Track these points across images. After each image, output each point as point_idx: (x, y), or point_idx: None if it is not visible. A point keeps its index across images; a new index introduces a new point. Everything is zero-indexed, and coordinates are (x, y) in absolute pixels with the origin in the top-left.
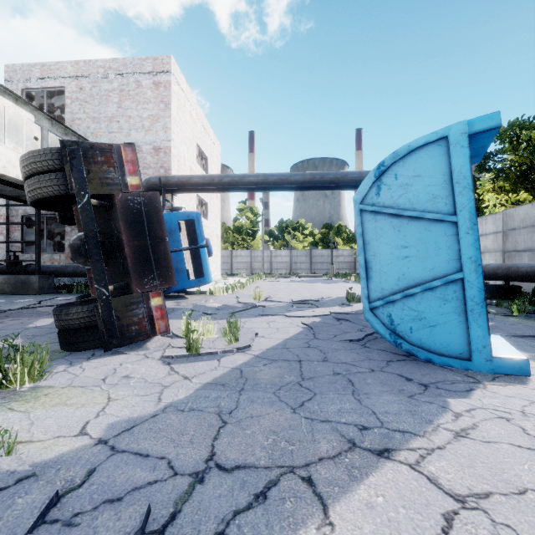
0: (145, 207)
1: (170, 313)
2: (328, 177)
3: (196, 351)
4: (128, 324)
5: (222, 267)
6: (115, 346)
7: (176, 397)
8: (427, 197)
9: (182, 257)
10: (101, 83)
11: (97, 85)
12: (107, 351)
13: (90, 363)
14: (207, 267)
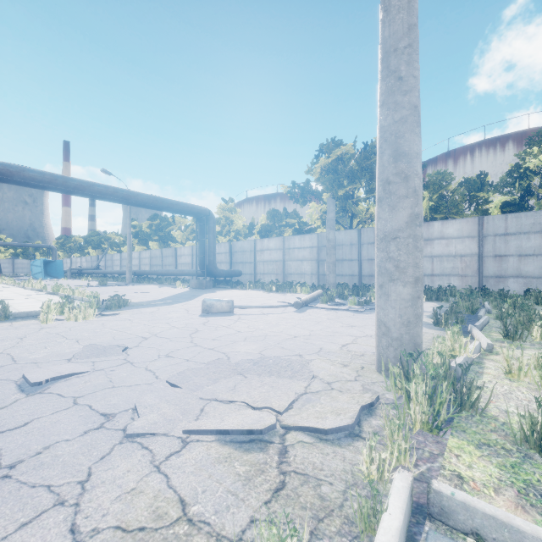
0: None
1: None
2: (28, 245)
3: None
4: None
5: None
6: None
7: None
8: (39, 264)
9: None
10: None
11: None
12: None
13: None
14: None
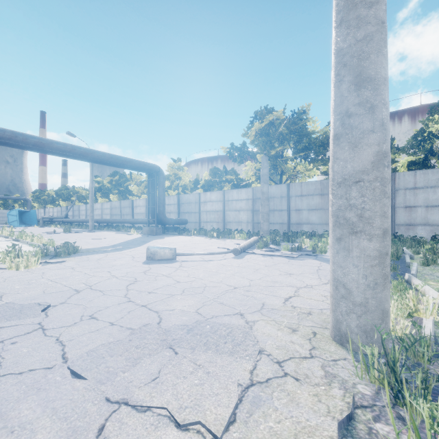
0: None
1: None
2: (5, 198)
3: None
4: None
5: None
6: None
7: None
8: (15, 214)
9: None
10: None
11: None
12: None
13: None
14: None
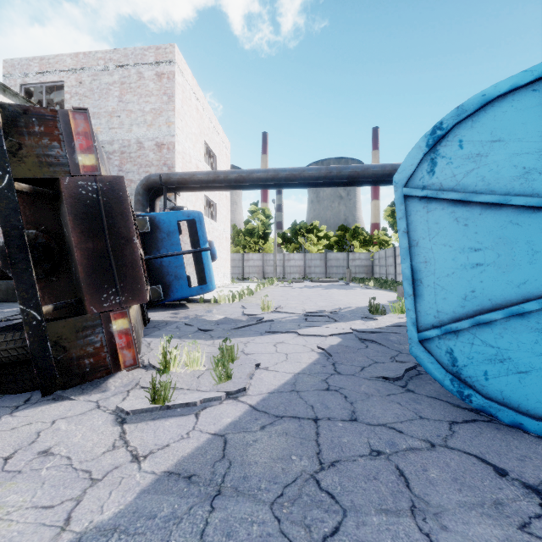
0: (104, 196)
1: (161, 328)
2: (347, 171)
3: (164, 403)
4: (79, 357)
5: (233, 271)
6: (60, 387)
7: (98, 515)
8: (514, 173)
9: (182, 262)
10: (101, 76)
11: (97, 78)
12: (47, 395)
13: (12, 418)
14: (210, 273)
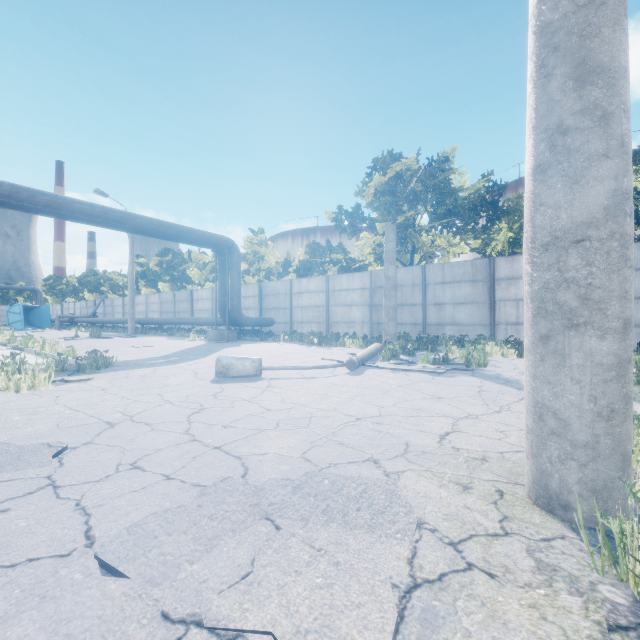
0: None
1: None
2: (4, 287)
3: None
4: None
5: None
6: None
7: None
8: (18, 311)
9: None
10: None
11: None
12: None
13: None
14: None
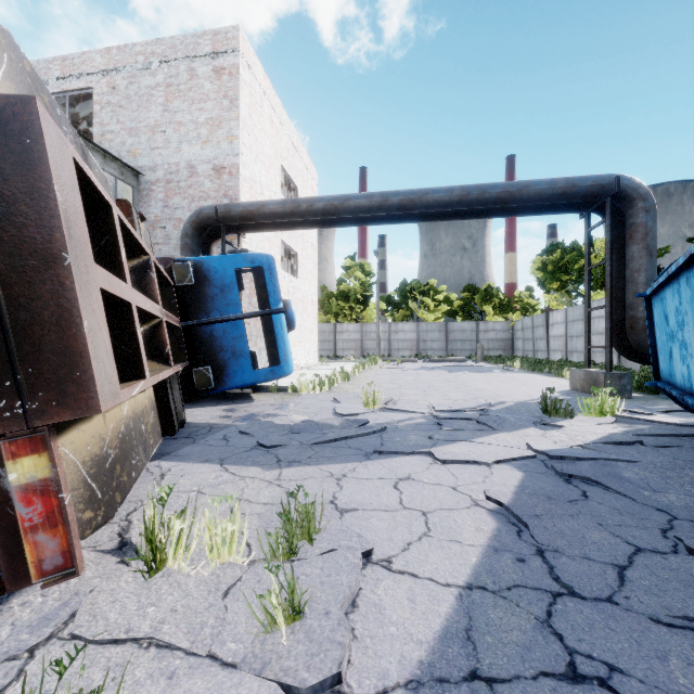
0: None
1: (198, 439)
2: (494, 192)
3: None
4: None
5: (322, 347)
6: None
7: None
8: None
9: (243, 332)
10: (141, 77)
11: (135, 81)
12: None
13: None
14: (286, 348)
